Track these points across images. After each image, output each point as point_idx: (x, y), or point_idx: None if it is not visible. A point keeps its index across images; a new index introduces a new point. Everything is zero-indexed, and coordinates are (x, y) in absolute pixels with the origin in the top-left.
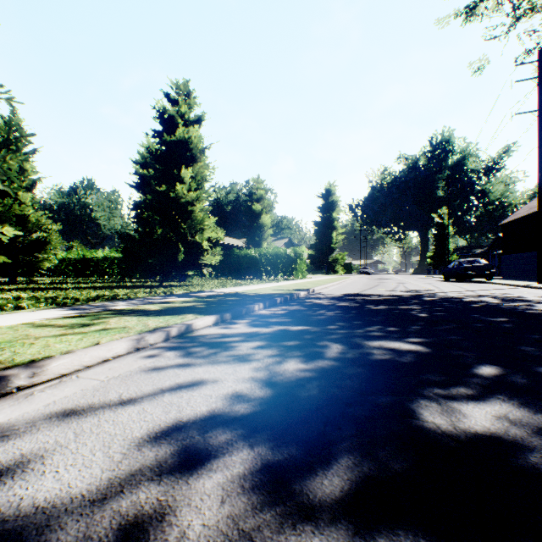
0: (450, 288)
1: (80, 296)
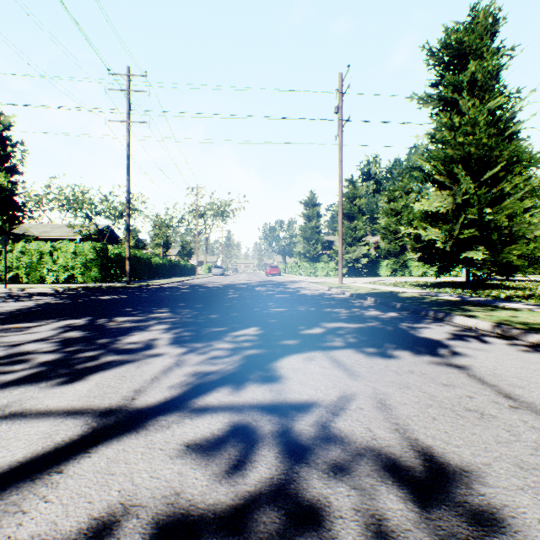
0: None
1: (537, 297)
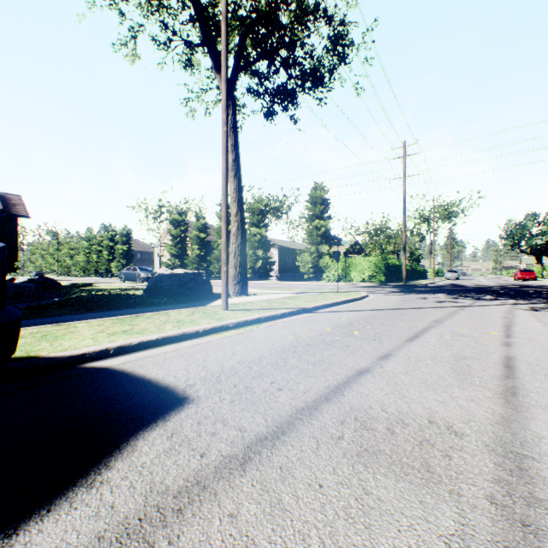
0: (482, 313)
1: None
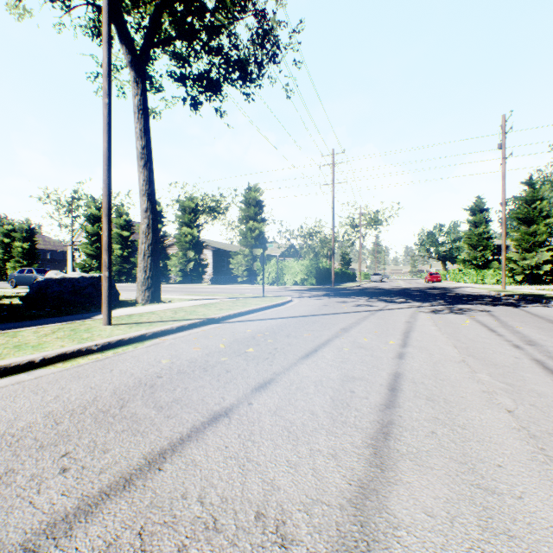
0: (389, 317)
1: None
